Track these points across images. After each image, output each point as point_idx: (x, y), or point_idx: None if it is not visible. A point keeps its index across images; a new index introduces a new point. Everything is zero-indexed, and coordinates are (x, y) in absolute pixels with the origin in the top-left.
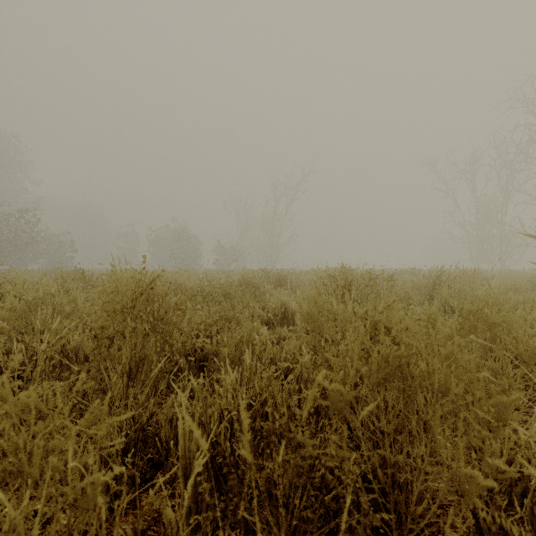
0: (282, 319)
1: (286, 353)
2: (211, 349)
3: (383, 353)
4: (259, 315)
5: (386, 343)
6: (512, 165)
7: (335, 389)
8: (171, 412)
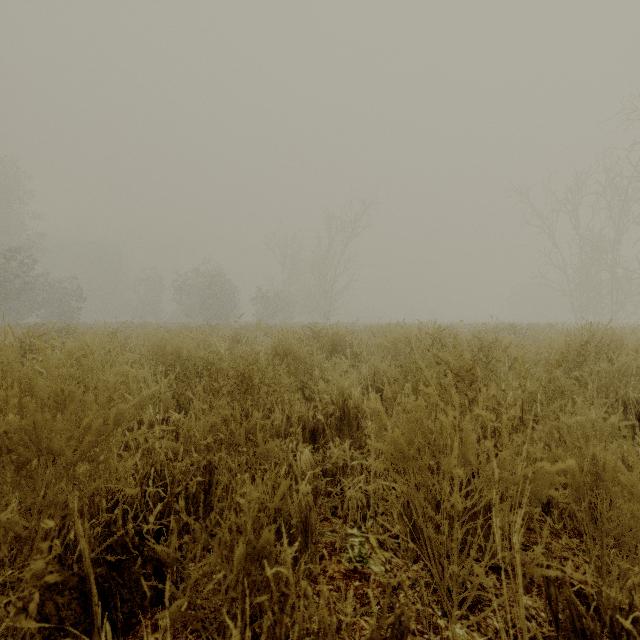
0: (340, 418)
1: (347, 503)
2: (166, 557)
3: None
4: (300, 415)
5: None
6: (626, 192)
7: None
8: None
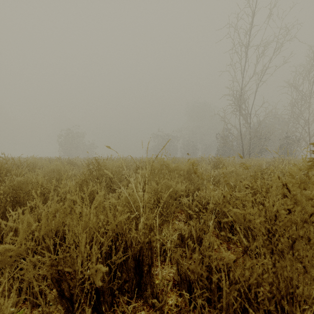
0: None
1: None
2: None
3: None
4: None
5: None
6: None
7: None
8: None
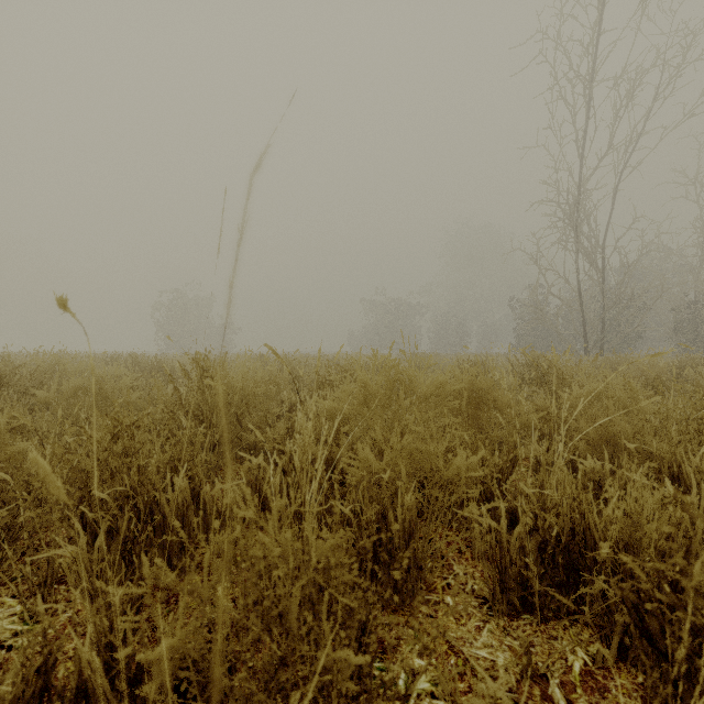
0: None
1: None
2: None
3: None
4: None
5: None
6: None
7: None
8: None
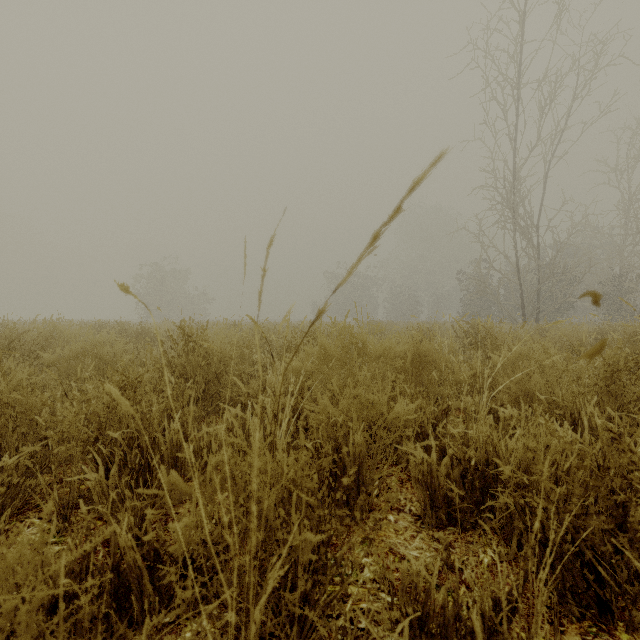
0: None
1: None
2: None
3: None
4: None
5: None
6: None
7: None
8: None
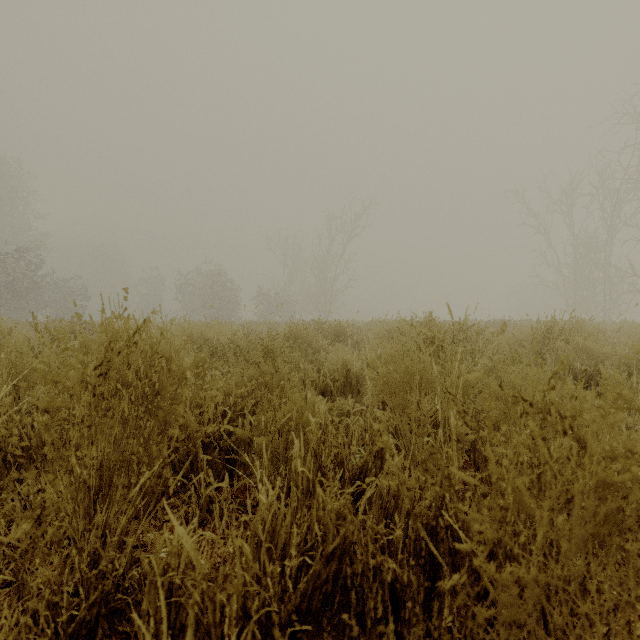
0: (344, 385)
1: (351, 435)
2: (242, 436)
3: (591, 480)
4: (312, 380)
5: (595, 458)
6: (618, 194)
7: (510, 578)
8: (160, 565)
